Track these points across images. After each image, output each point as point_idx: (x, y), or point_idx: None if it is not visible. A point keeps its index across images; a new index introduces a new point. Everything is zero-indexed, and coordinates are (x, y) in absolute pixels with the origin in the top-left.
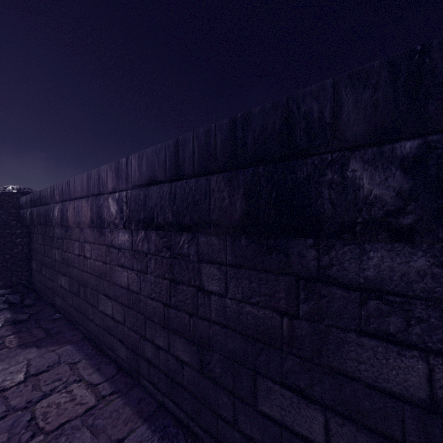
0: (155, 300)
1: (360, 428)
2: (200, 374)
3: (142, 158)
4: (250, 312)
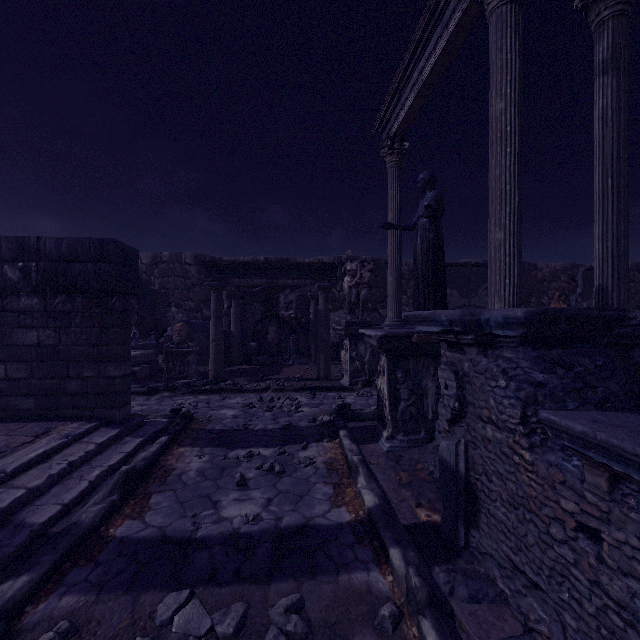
0: None
1: (19, 362)
2: None
3: None
4: None
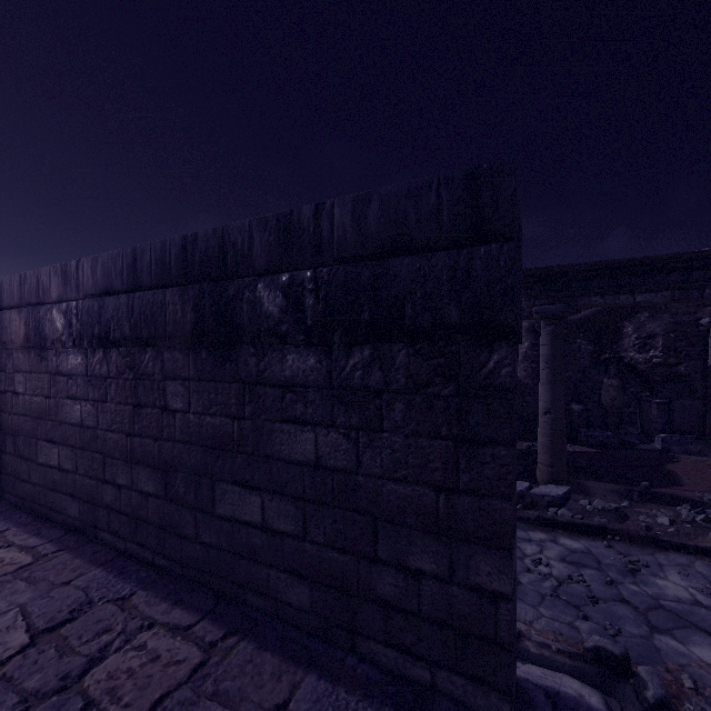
0: (116, 432)
1: (282, 497)
2: (165, 501)
3: (97, 263)
4: (210, 423)
